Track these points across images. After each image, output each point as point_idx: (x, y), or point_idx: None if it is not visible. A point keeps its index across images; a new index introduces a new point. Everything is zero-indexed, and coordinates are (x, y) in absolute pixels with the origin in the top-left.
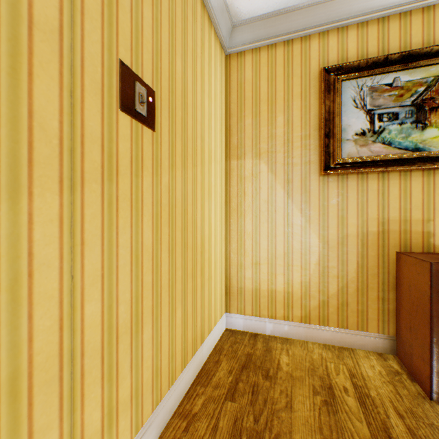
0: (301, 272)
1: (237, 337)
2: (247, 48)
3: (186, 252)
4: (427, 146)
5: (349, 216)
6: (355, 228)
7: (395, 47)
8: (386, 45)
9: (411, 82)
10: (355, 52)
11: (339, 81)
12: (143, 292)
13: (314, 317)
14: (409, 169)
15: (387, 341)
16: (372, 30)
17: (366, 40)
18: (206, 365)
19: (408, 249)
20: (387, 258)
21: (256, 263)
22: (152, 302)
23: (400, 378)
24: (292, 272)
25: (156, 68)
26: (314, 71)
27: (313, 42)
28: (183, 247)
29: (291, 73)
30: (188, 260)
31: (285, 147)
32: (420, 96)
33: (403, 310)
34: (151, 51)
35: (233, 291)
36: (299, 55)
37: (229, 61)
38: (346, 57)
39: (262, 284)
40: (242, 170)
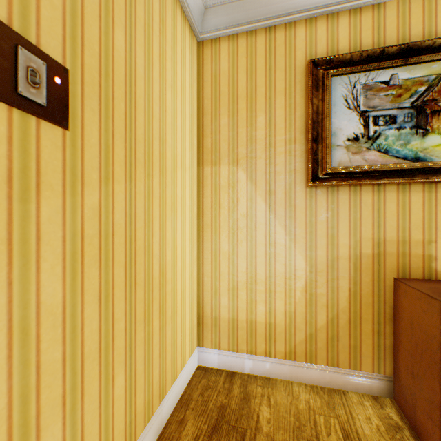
0: (285, 300)
1: (210, 378)
2: (223, 34)
3: (133, 293)
4: (429, 155)
5: (340, 235)
6: (347, 249)
7: (392, 39)
8: (382, 36)
9: (411, 80)
10: (347, 43)
11: (329, 77)
12: (40, 381)
13: (300, 353)
14: (409, 181)
15: (383, 382)
16: (367, 18)
17: (360, 30)
18: (166, 430)
19: (407, 275)
20: (383, 285)
21: (233, 288)
22: (63, 388)
23: (402, 436)
24: (275, 300)
25: (73, 36)
26: (300, 64)
27: (298, 30)
28: (128, 288)
29: (273, 66)
30: (137, 302)
31: (267, 153)
32: (421, 97)
33: (403, 349)
34: (61, 7)
35: (207, 321)
36: (283, 45)
37: (202, 49)
38: (336, 49)
39: (240, 313)
40: (217, 178)
